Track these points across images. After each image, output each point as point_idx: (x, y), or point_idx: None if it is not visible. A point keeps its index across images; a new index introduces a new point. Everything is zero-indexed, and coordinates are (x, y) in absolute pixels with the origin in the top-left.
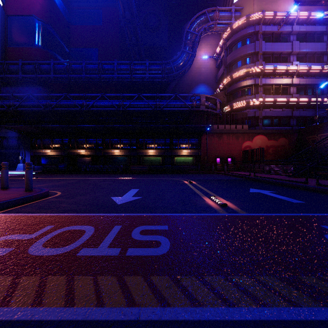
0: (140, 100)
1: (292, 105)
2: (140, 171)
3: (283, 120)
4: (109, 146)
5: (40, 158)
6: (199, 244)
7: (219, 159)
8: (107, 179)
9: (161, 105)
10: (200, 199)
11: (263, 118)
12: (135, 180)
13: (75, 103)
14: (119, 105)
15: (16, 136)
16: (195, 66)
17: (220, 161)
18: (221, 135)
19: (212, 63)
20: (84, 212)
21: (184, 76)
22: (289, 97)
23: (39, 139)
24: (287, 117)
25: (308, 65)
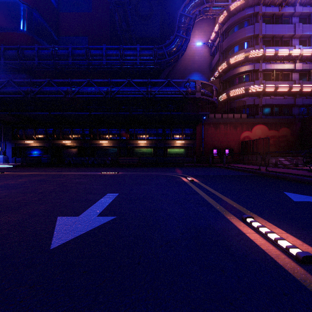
0: (130, 87)
1: (294, 93)
2: (129, 164)
3: (284, 109)
4: (97, 136)
5: (22, 150)
6: None
7: (215, 150)
8: (86, 175)
9: (153, 92)
10: (227, 223)
11: (262, 106)
12: (119, 175)
13: (58, 89)
14: (107, 92)
15: None
16: (188, 54)
17: (216, 152)
18: (218, 125)
19: (206, 51)
20: None
21: (177, 64)
22: (291, 83)
23: (21, 129)
24: (288, 105)
25: None
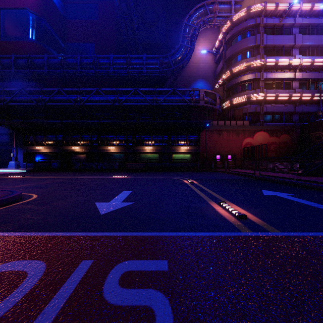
0: (136, 95)
1: (294, 101)
2: (136, 169)
3: (285, 116)
4: (105, 143)
5: (33, 155)
6: (231, 322)
7: (218, 156)
8: (100, 178)
9: (159, 100)
10: (207, 205)
11: (264, 113)
12: (129, 179)
13: (68, 98)
14: (115, 100)
15: (7, 132)
16: (193, 61)
17: (219, 158)
18: (221, 131)
19: (211, 58)
20: (47, 230)
21: (182, 71)
22: (292, 91)
23: (31, 136)
24: (289, 113)
25: (312, 59)
